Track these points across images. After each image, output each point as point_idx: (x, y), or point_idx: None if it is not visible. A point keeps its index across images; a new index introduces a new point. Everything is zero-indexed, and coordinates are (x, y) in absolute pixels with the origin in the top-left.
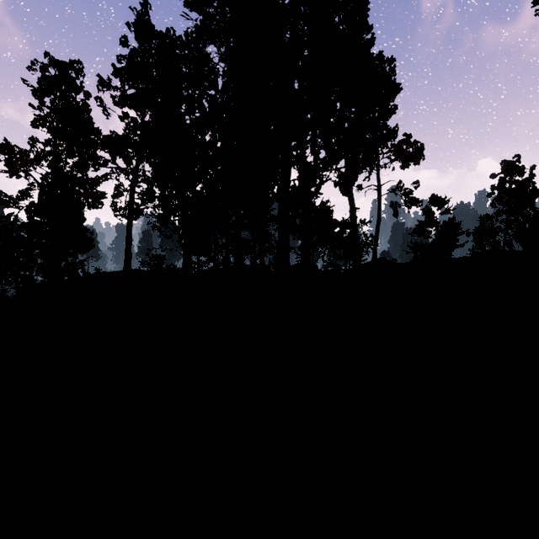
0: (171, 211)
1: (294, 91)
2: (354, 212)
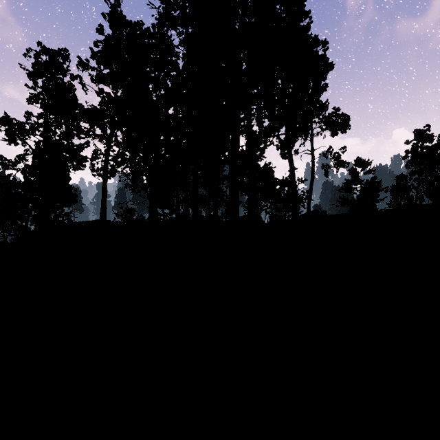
0: (138, 171)
1: (242, 70)
2: (293, 171)
